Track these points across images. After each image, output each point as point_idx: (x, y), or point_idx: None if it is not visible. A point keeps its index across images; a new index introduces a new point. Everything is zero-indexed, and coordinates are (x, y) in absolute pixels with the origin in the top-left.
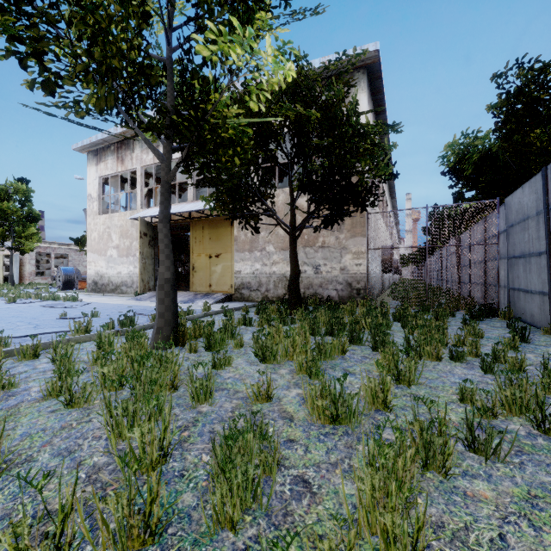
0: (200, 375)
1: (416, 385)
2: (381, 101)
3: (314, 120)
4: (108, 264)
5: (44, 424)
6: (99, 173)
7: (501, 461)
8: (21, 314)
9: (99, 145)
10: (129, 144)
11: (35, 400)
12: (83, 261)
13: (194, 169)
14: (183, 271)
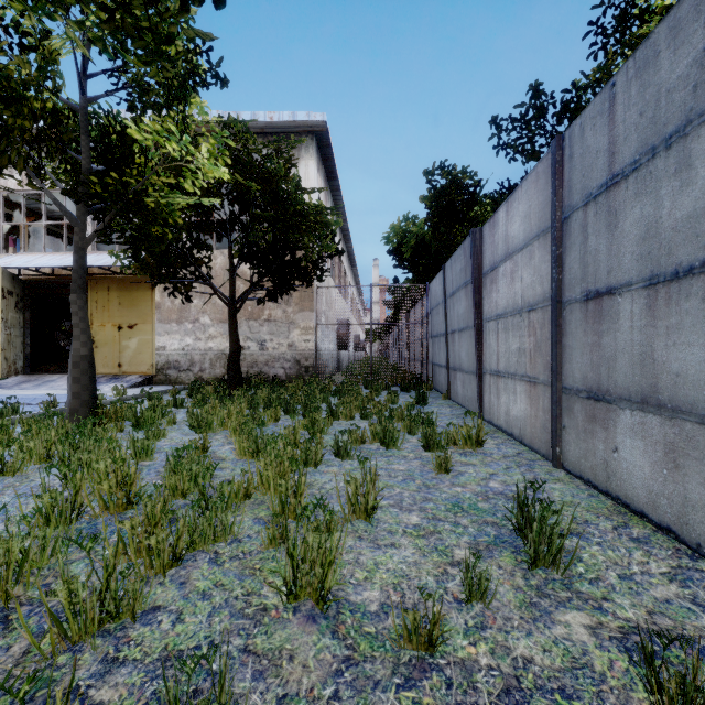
0: None
1: (325, 435)
2: (333, 168)
3: (255, 191)
4: None
5: None
6: None
7: (351, 459)
8: None
9: None
10: None
11: None
12: None
13: (112, 231)
14: (68, 346)
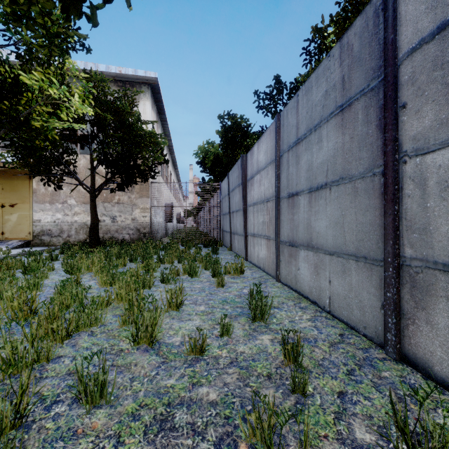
0: None
1: (156, 272)
2: (162, 107)
3: (109, 120)
4: None
5: None
6: None
7: (171, 284)
8: None
9: None
10: None
11: None
12: None
13: (3, 140)
14: None
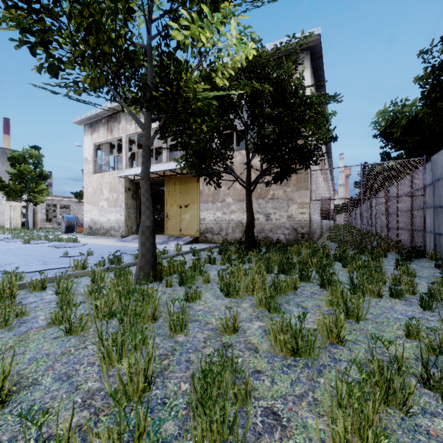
0: (175, 307)
1: (363, 320)
2: (321, 77)
3: (267, 94)
4: (100, 213)
5: (48, 350)
6: (93, 141)
7: None
8: (34, 253)
9: (93, 118)
10: (116, 117)
11: (42, 327)
12: (81, 210)
13: (169, 135)
14: (159, 218)
